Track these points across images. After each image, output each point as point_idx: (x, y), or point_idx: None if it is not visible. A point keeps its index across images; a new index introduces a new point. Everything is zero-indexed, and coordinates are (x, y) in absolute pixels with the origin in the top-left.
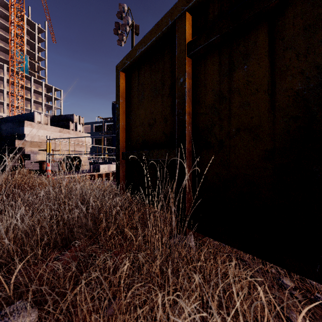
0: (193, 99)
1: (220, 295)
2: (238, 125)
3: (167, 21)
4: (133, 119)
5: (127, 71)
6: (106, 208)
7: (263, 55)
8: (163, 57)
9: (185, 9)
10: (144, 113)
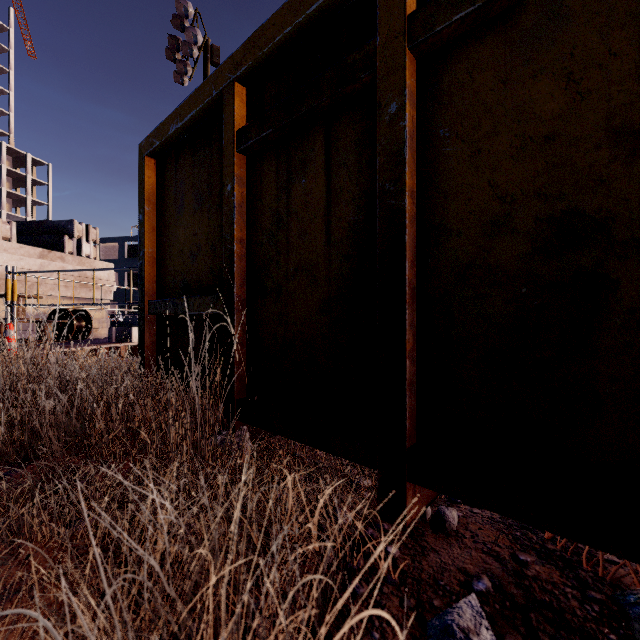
0: (248, 218)
1: (246, 495)
2: (297, 262)
3: (210, 90)
4: (167, 243)
5: (158, 157)
6: (109, 398)
7: (321, 169)
8: (210, 144)
9: (232, 78)
10: (184, 235)
